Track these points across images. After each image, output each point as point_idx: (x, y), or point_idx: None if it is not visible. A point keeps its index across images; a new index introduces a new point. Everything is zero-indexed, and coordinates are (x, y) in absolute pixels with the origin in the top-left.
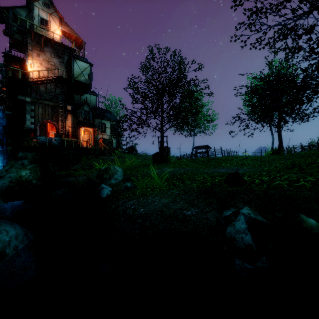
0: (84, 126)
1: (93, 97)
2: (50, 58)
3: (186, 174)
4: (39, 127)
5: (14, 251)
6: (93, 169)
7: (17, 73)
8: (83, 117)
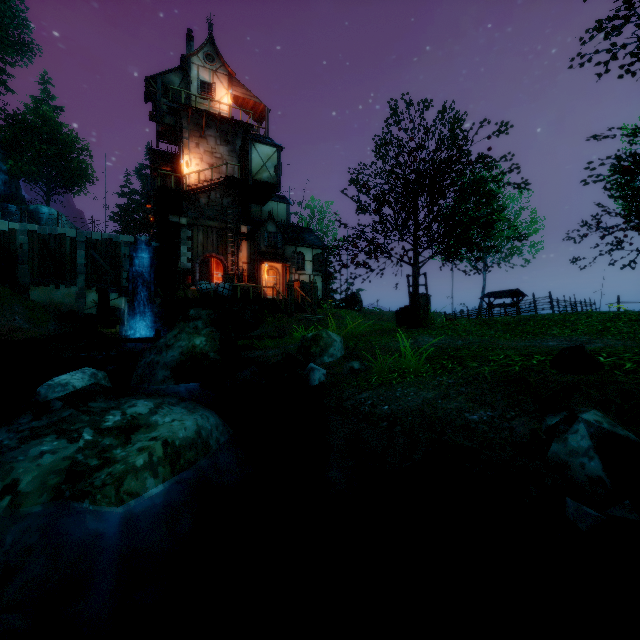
0: (268, 261)
1: (282, 207)
2: (215, 147)
3: (468, 350)
4: (199, 266)
5: (217, 445)
6: (287, 338)
7: (168, 178)
8: (266, 244)
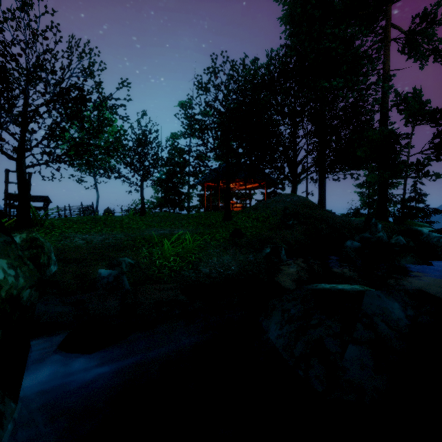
0: None
1: None
2: None
3: (154, 238)
4: None
5: None
6: None
7: None
8: None
